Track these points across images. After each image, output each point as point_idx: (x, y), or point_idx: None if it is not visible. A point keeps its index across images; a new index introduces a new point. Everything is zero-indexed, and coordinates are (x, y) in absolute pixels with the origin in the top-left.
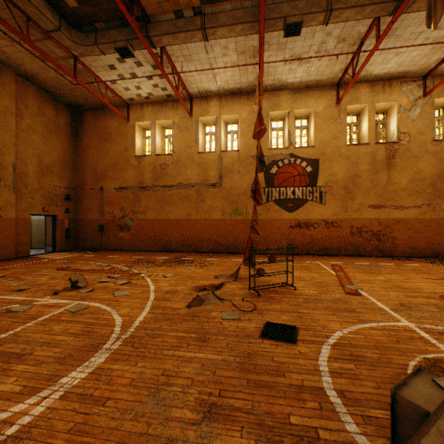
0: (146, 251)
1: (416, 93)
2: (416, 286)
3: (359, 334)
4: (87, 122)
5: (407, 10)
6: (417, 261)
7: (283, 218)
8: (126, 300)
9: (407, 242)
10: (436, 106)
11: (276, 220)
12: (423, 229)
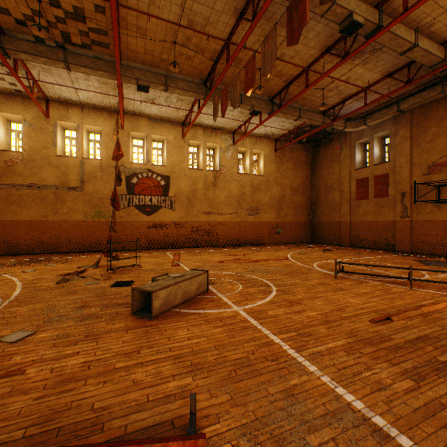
0: None
1: (229, 141)
2: (212, 259)
3: None
4: None
5: (211, 100)
6: (228, 248)
7: (142, 220)
8: None
9: (225, 236)
10: (240, 151)
11: (137, 222)
12: (233, 228)
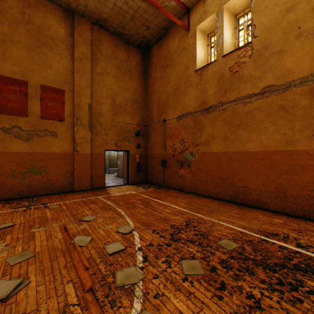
0: (208, 197)
1: None
2: None
3: None
4: (153, 57)
5: None
6: None
7: None
8: None
9: None
10: None
11: None
12: None
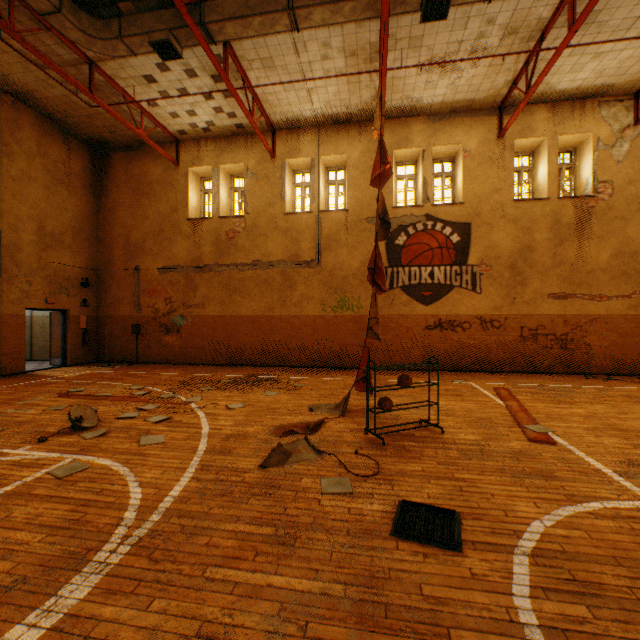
0: (204, 365)
1: (623, 119)
2: None
3: (575, 527)
4: (116, 168)
5: None
6: (626, 381)
7: (415, 314)
8: (158, 452)
9: (609, 351)
10: None
11: (404, 317)
12: (634, 332)
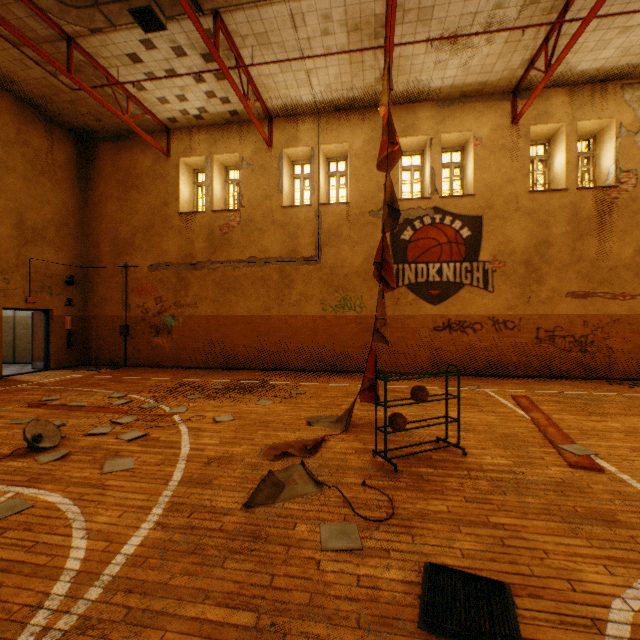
0: (197, 368)
1: None
2: None
3: None
4: (103, 159)
5: None
6: None
7: (422, 314)
8: (122, 483)
9: (633, 355)
10: None
11: (411, 317)
12: None
